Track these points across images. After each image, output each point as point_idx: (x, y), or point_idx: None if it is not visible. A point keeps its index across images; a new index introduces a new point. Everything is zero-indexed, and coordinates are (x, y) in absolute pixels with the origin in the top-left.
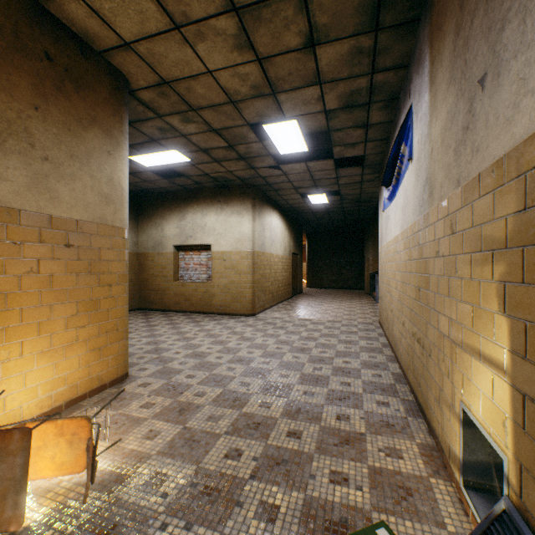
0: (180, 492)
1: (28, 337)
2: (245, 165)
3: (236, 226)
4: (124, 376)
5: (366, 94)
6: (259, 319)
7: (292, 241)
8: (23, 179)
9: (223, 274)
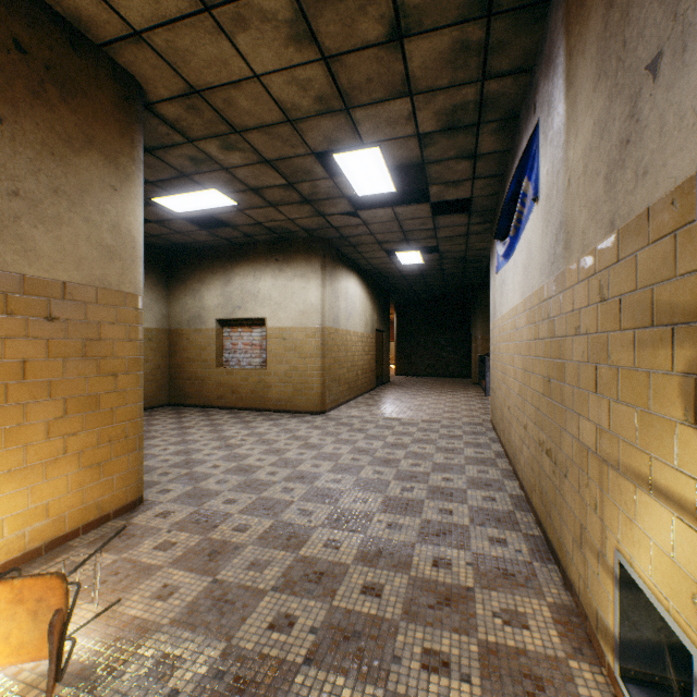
0: (198, 688)
1: None
2: (311, 210)
3: (299, 293)
4: (136, 502)
5: (474, 111)
6: (330, 419)
7: (375, 313)
8: None
9: (282, 358)
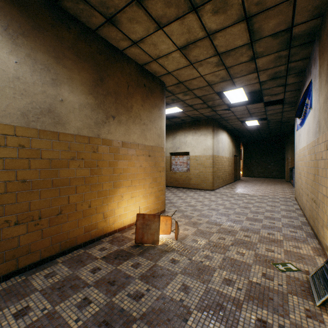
0: (205, 245)
1: (140, 189)
2: (210, 110)
3: (203, 141)
4: (164, 210)
5: (284, 72)
6: (217, 192)
7: (233, 148)
8: (139, 132)
9: (196, 168)
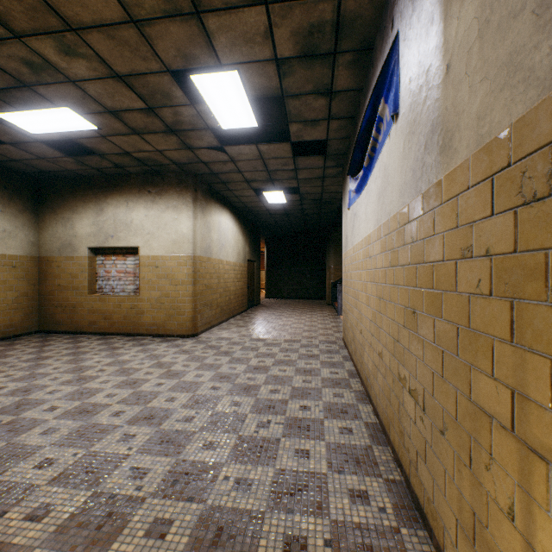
0: None
1: None
2: (178, 142)
3: (171, 224)
4: None
5: (331, 36)
6: (200, 342)
7: (247, 246)
8: None
9: (155, 285)
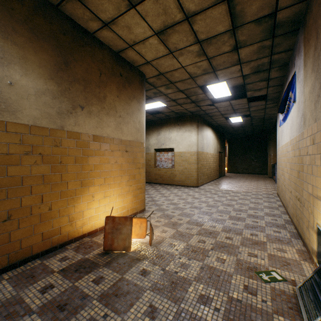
0: (183, 250)
1: (115, 188)
2: (194, 105)
3: (187, 137)
4: (144, 209)
5: (267, 65)
6: (201, 189)
7: (218, 144)
8: (114, 125)
9: (180, 164)
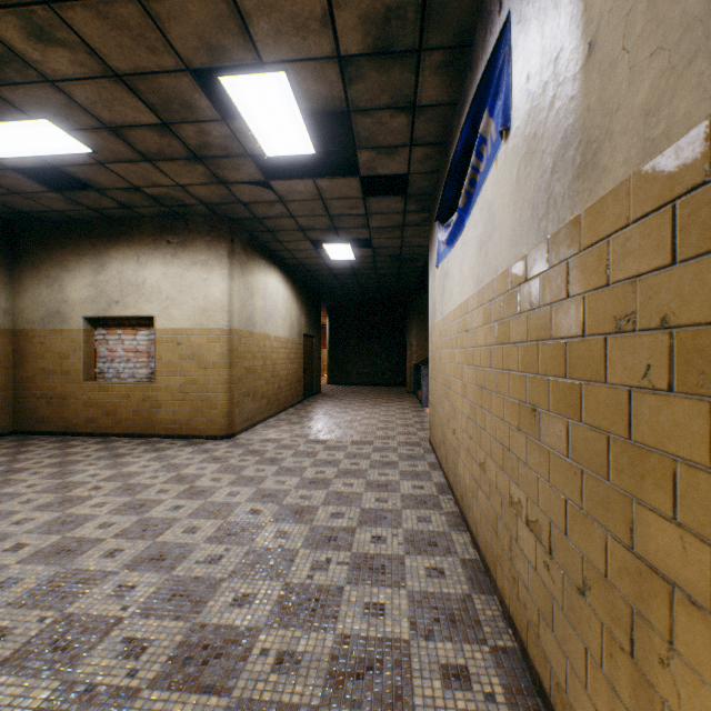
0: None
1: None
2: (206, 173)
3: (199, 285)
4: None
5: (415, 24)
6: (238, 445)
7: (303, 316)
8: None
9: (177, 368)
